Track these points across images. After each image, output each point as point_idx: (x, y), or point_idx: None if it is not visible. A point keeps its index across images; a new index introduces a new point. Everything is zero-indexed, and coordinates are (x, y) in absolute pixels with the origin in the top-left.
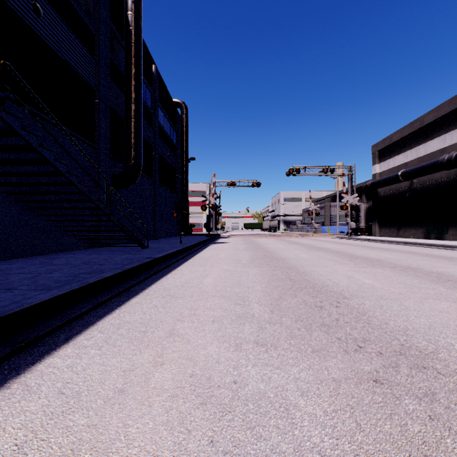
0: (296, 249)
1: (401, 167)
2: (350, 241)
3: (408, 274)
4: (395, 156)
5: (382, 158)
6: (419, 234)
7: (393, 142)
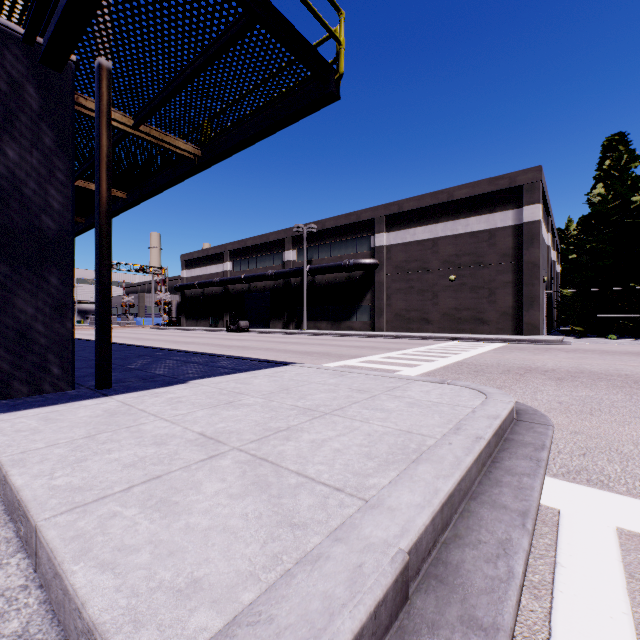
0: (127, 334)
1: (199, 277)
2: (163, 330)
3: (178, 336)
4: (196, 268)
5: (188, 267)
6: (208, 324)
7: (194, 258)
